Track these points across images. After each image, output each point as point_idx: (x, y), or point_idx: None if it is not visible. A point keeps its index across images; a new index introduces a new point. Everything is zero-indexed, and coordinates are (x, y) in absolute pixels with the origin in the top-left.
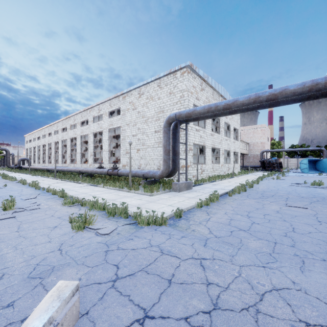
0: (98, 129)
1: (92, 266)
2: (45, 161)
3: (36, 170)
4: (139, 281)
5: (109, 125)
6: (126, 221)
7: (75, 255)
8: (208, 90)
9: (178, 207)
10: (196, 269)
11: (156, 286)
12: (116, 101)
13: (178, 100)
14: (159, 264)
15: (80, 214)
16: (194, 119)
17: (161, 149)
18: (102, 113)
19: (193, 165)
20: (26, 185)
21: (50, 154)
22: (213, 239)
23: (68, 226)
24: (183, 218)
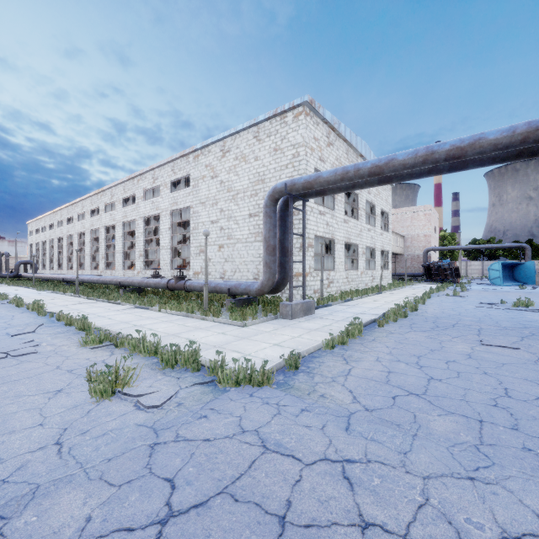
0: (152, 210)
1: (119, 484)
2: (62, 265)
3: (46, 282)
4: (217, 521)
5: (170, 205)
6: (196, 378)
7: (87, 456)
8: (340, 145)
9: (291, 347)
10: (335, 486)
11: (252, 535)
12: (183, 163)
13: (288, 162)
14: (259, 476)
15: (107, 367)
16: (318, 192)
17: (259, 245)
18: (160, 184)
19: (314, 272)
20: (22, 308)
21: (70, 254)
22: (361, 414)
23: (83, 389)
24: (301, 371)
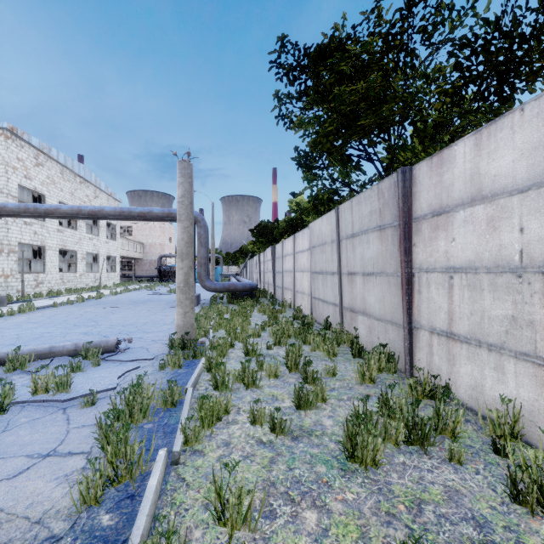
0: None
1: None
2: None
3: None
4: None
5: None
6: None
7: None
8: (53, 166)
9: None
10: None
11: None
12: None
13: None
14: None
15: None
16: (9, 215)
17: None
18: None
19: (18, 274)
20: None
21: None
22: None
23: None
24: None
